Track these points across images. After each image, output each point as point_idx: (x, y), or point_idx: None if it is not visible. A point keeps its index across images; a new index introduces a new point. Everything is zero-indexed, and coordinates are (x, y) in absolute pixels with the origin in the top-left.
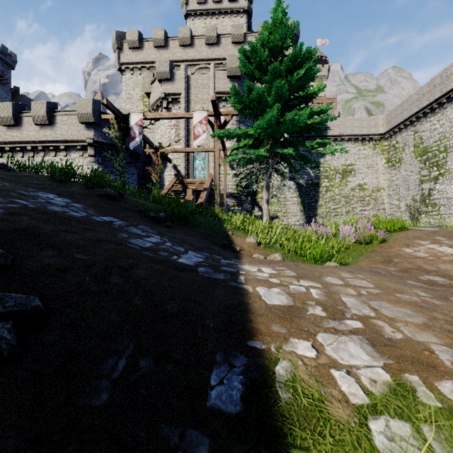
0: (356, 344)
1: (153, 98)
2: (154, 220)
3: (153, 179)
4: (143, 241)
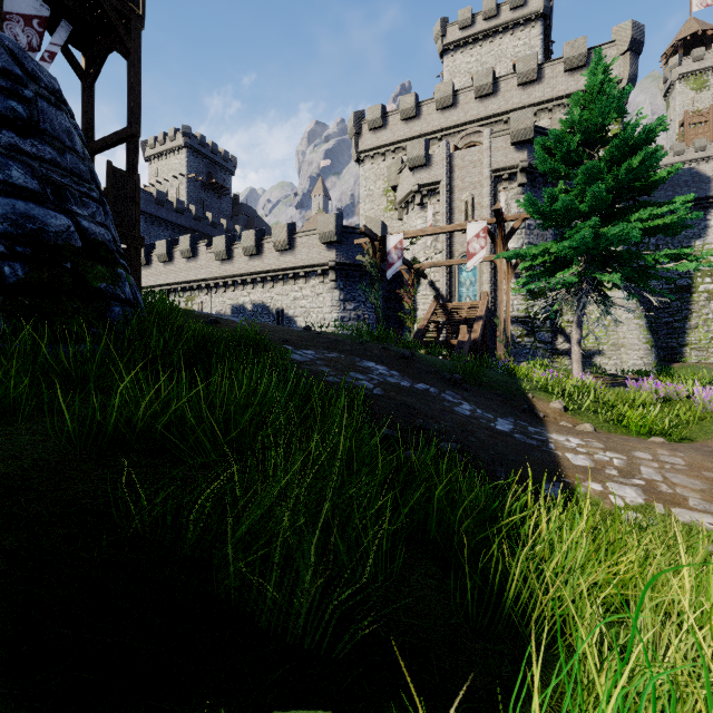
0: (632, 489)
1: (402, 192)
2: (451, 382)
3: (406, 305)
4: (462, 409)
